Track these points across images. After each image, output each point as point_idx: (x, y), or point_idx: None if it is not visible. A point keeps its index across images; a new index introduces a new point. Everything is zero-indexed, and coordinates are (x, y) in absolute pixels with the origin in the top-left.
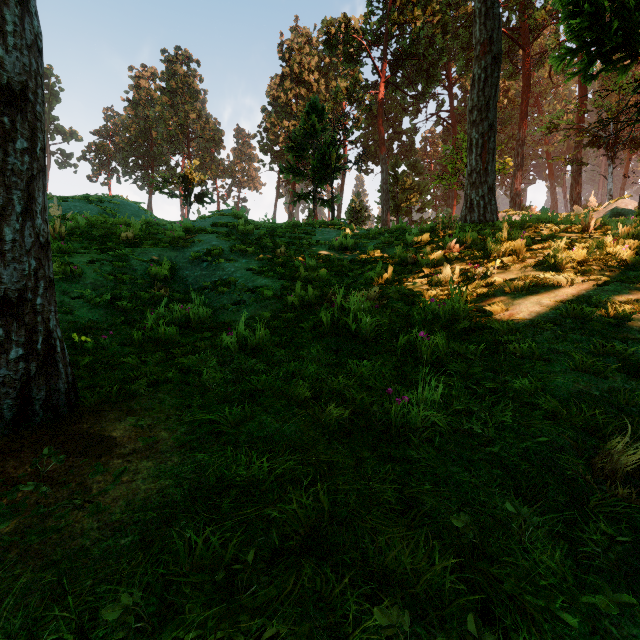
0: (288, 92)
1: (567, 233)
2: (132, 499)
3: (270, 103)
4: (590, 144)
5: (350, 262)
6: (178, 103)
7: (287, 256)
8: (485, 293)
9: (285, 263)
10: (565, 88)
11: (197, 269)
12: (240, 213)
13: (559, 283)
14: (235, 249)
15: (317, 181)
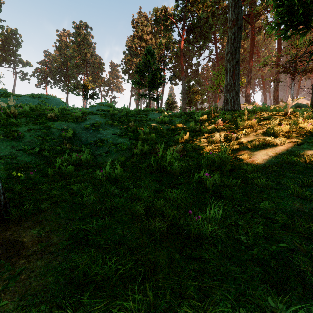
0: (136, 44)
1: (276, 116)
2: (24, 295)
3: (127, 49)
4: (283, 72)
5: (167, 130)
6: (81, 48)
7: (134, 126)
8: (238, 148)
9: (133, 130)
10: (270, 45)
11: (87, 133)
12: (111, 104)
13: (277, 143)
14: (107, 123)
15: (150, 88)
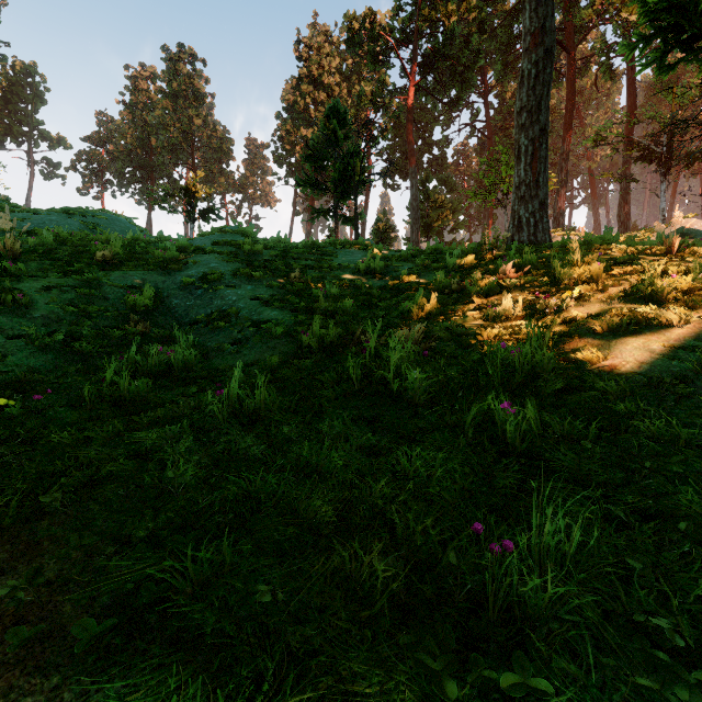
0: (306, 96)
1: (646, 255)
2: None
3: (285, 108)
4: (641, 159)
5: (380, 289)
6: (181, 107)
7: (303, 282)
8: (566, 333)
9: (300, 290)
10: (609, 99)
11: (190, 297)
12: (248, 230)
13: (669, 321)
14: (238, 273)
15: (339, 195)
